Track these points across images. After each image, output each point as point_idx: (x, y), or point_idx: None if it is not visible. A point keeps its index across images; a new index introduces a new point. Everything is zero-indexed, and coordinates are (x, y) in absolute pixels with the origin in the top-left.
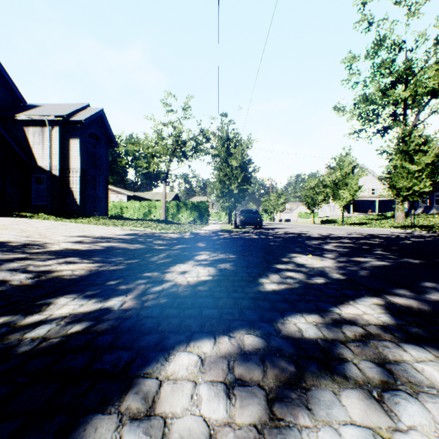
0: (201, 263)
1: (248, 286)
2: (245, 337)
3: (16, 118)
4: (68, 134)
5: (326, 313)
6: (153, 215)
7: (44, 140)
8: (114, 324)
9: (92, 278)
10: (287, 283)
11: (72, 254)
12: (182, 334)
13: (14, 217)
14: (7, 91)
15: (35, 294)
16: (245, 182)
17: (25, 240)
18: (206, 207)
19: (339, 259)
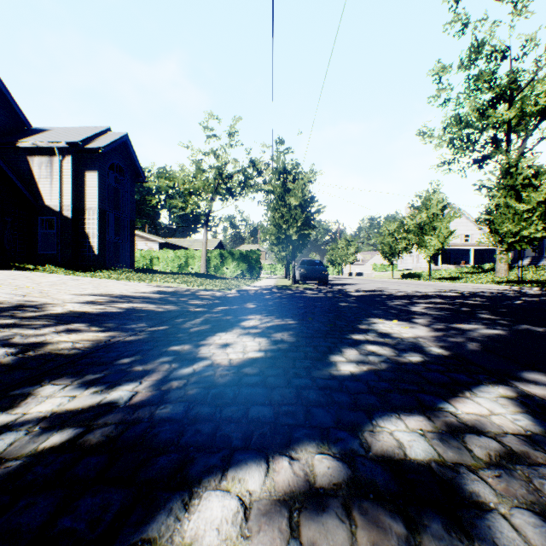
0: (249, 331)
1: (315, 367)
2: (316, 460)
3: (17, 145)
4: (84, 165)
5: (434, 412)
6: (191, 268)
7: (52, 172)
8: (112, 433)
9: (99, 353)
10: (369, 363)
11: (77, 319)
12: (215, 453)
13: (13, 270)
14: (7, 111)
15: (11, 379)
16: (307, 225)
17: (18, 300)
18: (257, 257)
19: (435, 326)
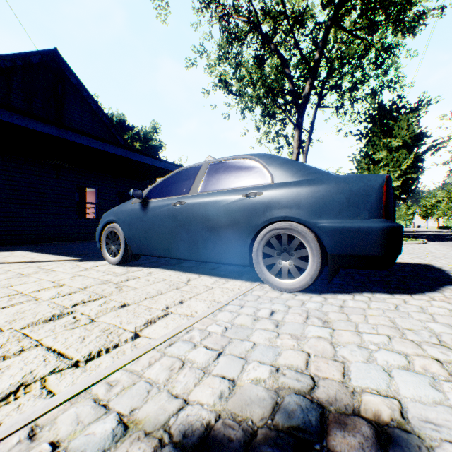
0: None
1: None
2: None
3: None
4: None
5: None
6: None
7: None
8: None
9: None
10: None
11: None
12: None
13: None
14: None
15: None
16: None
17: None
18: None
19: None
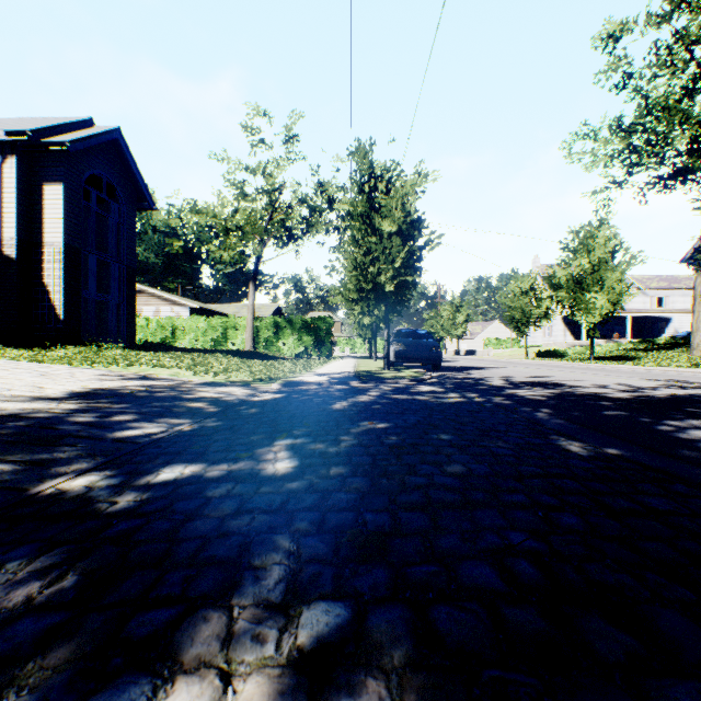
0: None
1: None
2: None
3: None
4: (40, 172)
5: None
6: (231, 343)
7: None
8: None
9: None
10: None
11: None
12: None
13: None
14: None
15: None
16: (411, 267)
17: None
18: (327, 328)
19: None
